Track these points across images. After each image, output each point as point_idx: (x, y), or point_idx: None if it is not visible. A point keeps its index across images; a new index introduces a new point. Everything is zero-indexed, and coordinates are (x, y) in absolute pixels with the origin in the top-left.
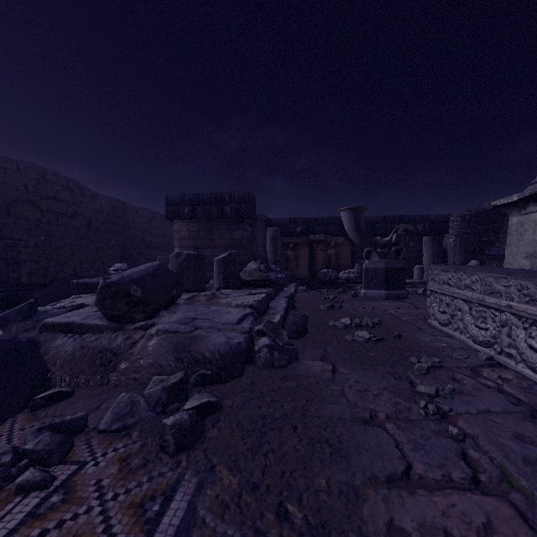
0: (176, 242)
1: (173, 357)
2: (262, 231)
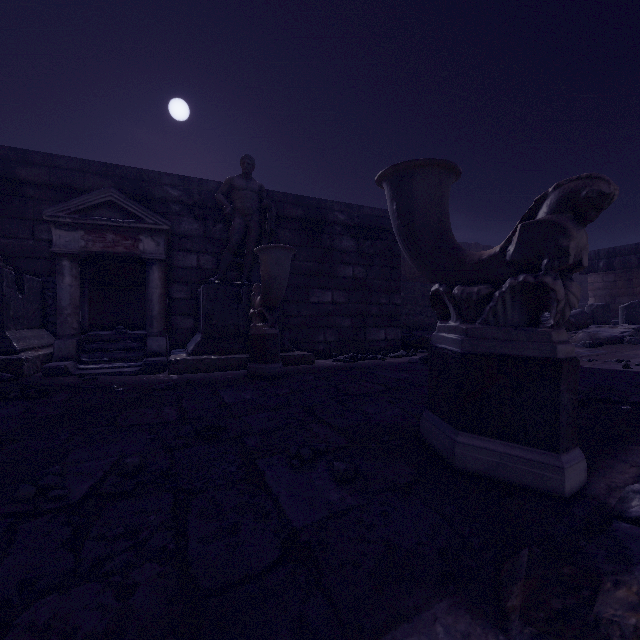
0: (590, 292)
1: (588, 338)
2: None
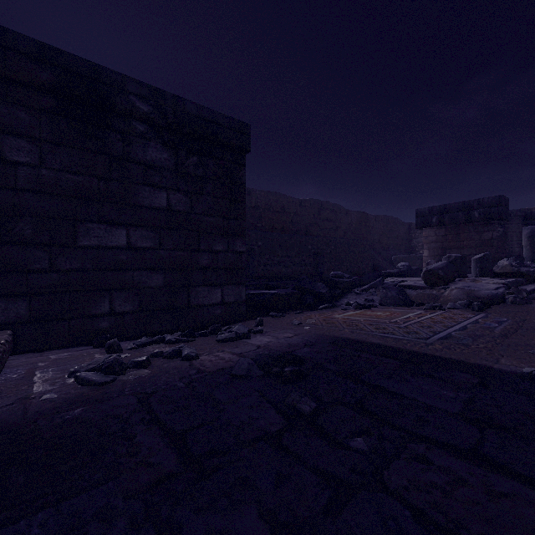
0: (425, 245)
1: (465, 296)
2: (517, 227)
